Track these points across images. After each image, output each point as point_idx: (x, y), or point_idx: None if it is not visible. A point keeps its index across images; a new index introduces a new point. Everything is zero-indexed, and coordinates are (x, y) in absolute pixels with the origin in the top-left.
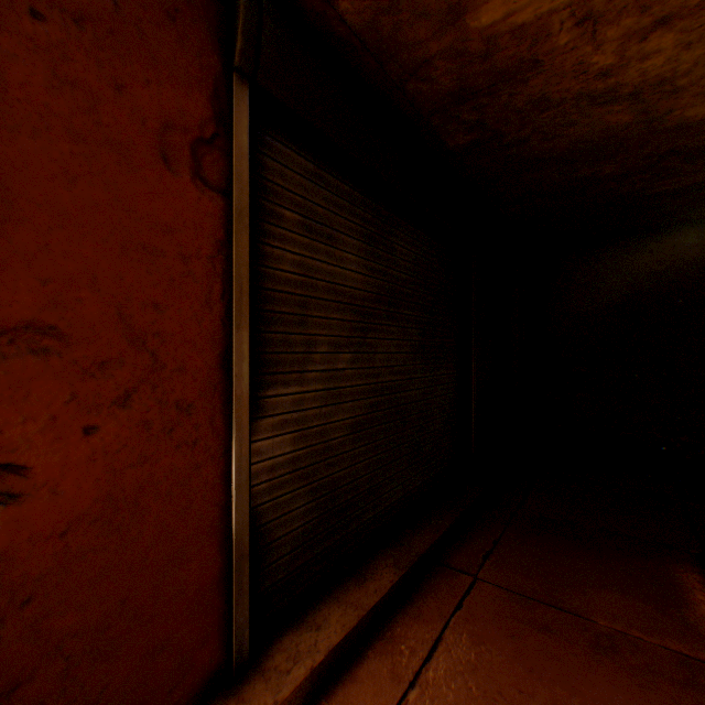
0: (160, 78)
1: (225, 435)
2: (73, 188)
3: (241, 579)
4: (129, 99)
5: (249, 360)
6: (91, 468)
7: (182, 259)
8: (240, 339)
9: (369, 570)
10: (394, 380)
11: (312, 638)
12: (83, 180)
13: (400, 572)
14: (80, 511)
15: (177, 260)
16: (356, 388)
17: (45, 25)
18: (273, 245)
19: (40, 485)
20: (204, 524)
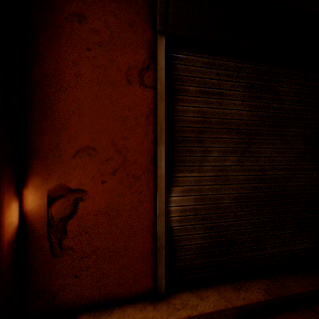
0: (126, 51)
1: (154, 191)
2: (98, 101)
3: (161, 256)
4: (115, 64)
5: (165, 159)
6: (103, 195)
7: (135, 119)
8: (160, 150)
9: (245, 284)
10: (277, 174)
11: (196, 301)
12: (101, 97)
13: (266, 296)
14: (100, 209)
15: (133, 119)
16: (240, 177)
17: (90, 51)
18: (182, 105)
19: (89, 197)
20: (144, 226)
